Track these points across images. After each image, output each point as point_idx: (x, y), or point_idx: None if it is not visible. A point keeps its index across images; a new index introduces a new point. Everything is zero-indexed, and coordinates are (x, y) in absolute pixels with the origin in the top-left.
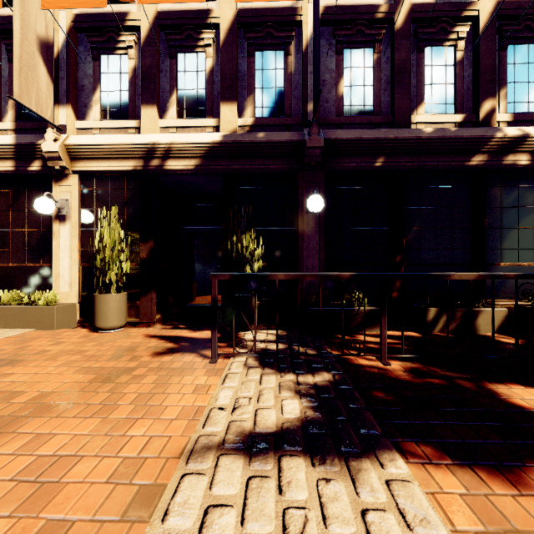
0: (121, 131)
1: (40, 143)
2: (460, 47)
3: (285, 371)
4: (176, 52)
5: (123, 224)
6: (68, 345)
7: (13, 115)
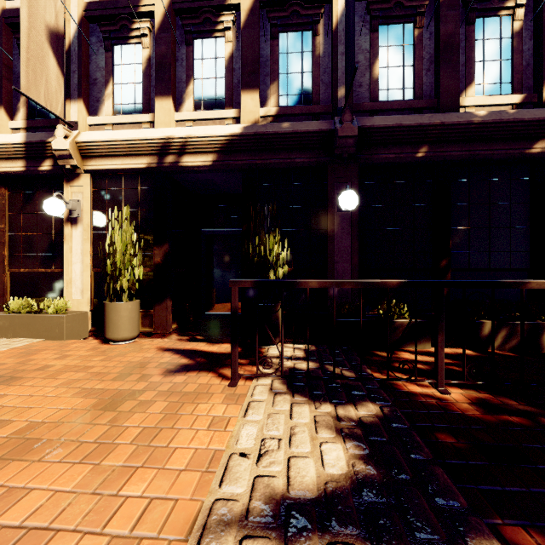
0: (135, 126)
1: (50, 140)
2: (519, 17)
3: (320, 400)
4: (193, 38)
5: (137, 226)
6: (74, 358)
7: (25, 113)
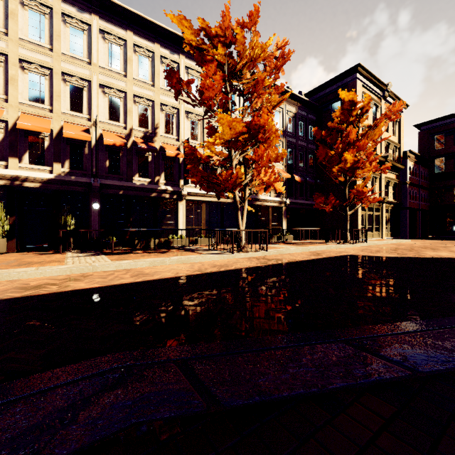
0: None
1: None
2: (150, 157)
3: (84, 253)
4: (28, 135)
5: None
6: None
7: None
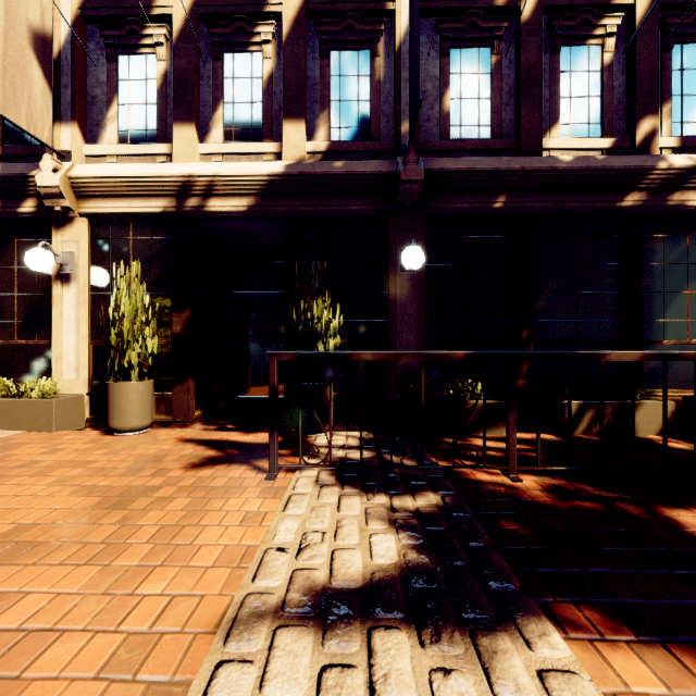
0: (146, 159)
1: (34, 174)
2: (609, 47)
3: (374, 491)
4: (222, 51)
5: (150, 286)
6: (68, 453)
7: None
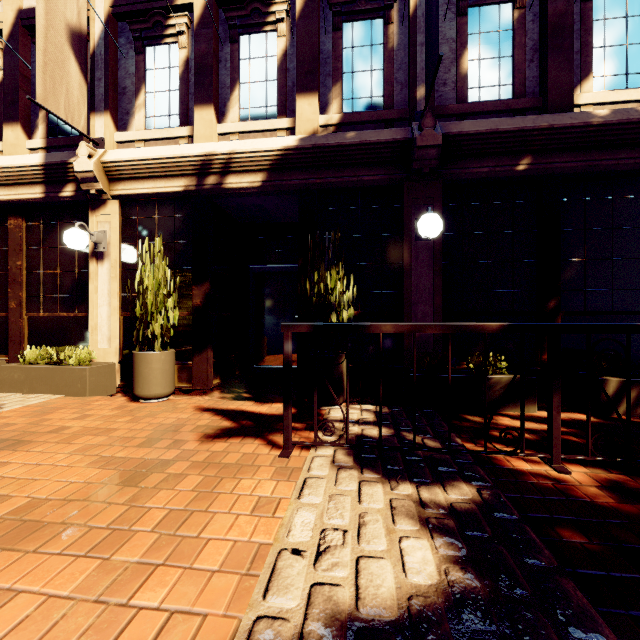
0: (170, 142)
1: (72, 161)
2: None
3: (397, 478)
4: (239, 34)
5: (173, 261)
6: (96, 419)
7: (44, 130)
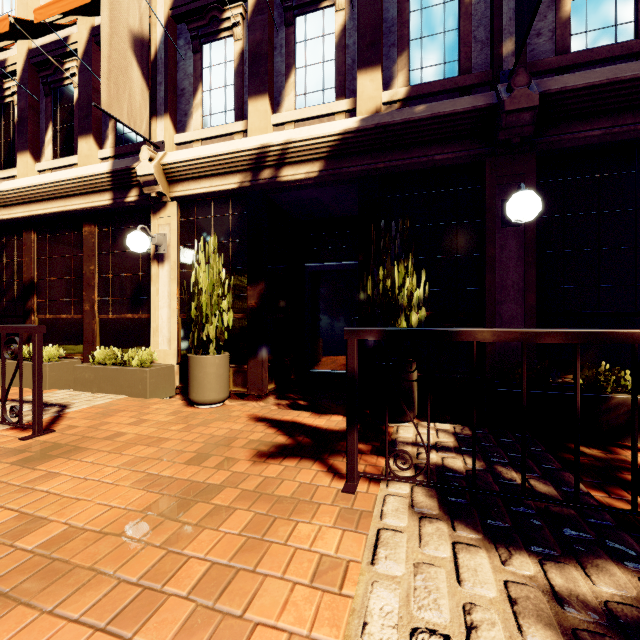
0: (225, 139)
1: (135, 166)
2: None
3: (506, 543)
4: (294, 16)
5: (228, 261)
6: (151, 424)
7: (113, 140)
